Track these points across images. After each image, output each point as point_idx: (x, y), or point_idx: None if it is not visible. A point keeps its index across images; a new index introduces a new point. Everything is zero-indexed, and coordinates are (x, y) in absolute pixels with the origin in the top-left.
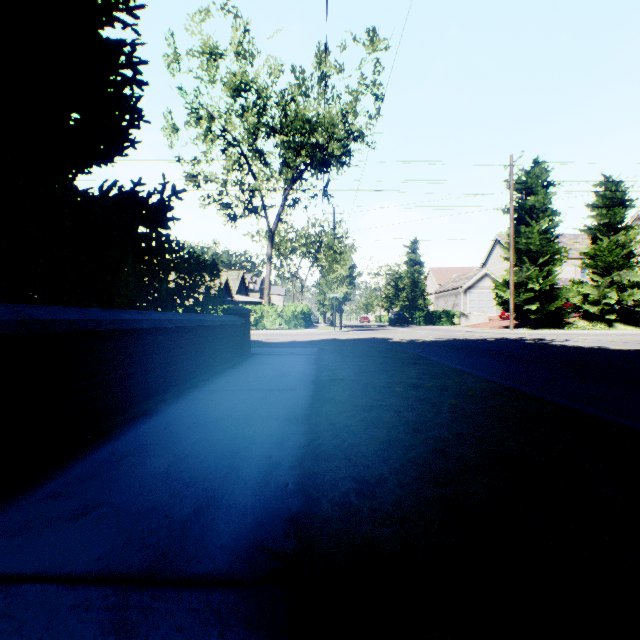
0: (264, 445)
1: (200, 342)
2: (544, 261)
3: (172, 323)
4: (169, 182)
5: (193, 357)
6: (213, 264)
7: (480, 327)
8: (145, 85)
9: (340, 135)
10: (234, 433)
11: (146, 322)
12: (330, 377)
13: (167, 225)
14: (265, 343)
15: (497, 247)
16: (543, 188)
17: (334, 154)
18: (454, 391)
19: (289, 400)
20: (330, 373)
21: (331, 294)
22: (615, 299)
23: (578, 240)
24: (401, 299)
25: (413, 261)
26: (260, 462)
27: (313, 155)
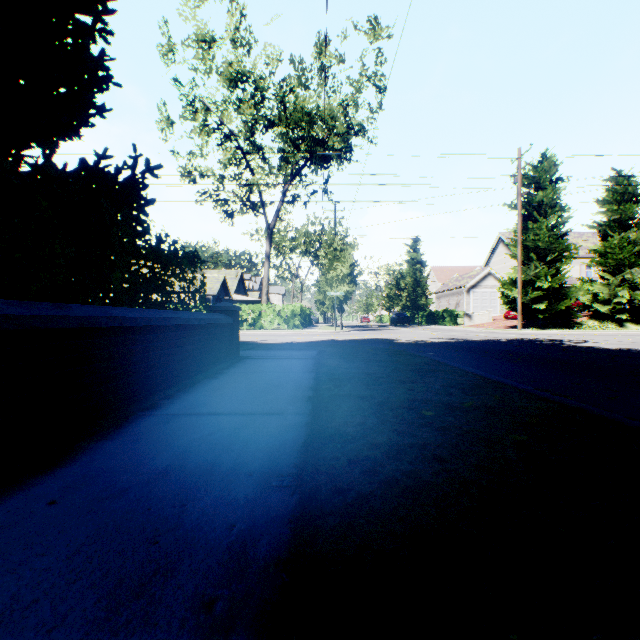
0: (208, 558)
1: (166, 346)
2: (553, 258)
3: (115, 321)
4: (141, 156)
5: (154, 366)
6: (193, 252)
7: (485, 327)
8: (107, 33)
9: (341, 129)
10: (164, 517)
11: (62, 319)
12: (332, 392)
13: (144, 209)
14: (259, 345)
15: (500, 245)
16: (551, 183)
17: (334, 149)
18: (506, 416)
19: (274, 433)
20: (332, 385)
21: (331, 293)
22: (627, 298)
23: (583, 238)
24: (403, 298)
25: (414, 260)
26: (182, 632)
27: (313, 149)
